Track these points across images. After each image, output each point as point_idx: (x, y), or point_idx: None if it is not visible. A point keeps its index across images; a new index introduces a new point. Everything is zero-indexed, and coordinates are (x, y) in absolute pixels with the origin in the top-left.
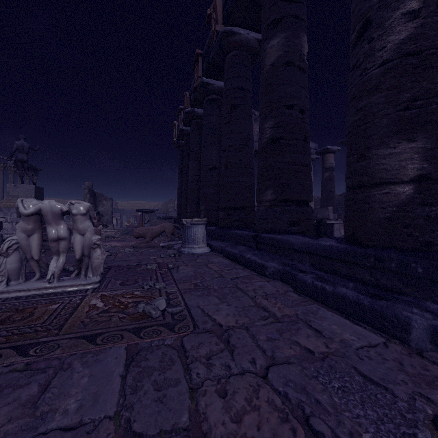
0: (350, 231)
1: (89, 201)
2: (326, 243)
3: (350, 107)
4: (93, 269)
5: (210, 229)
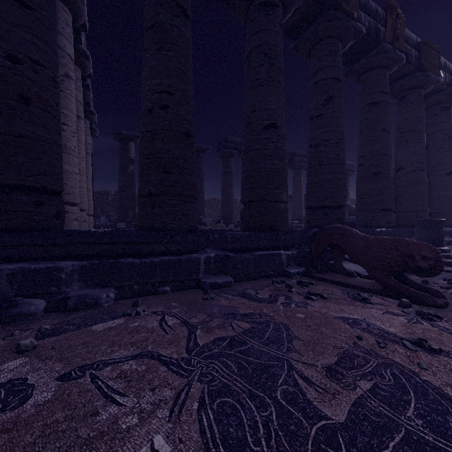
0: (451, 224)
1: None
2: (451, 228)
3: (450, 191)
4: None
5: (385, 231)
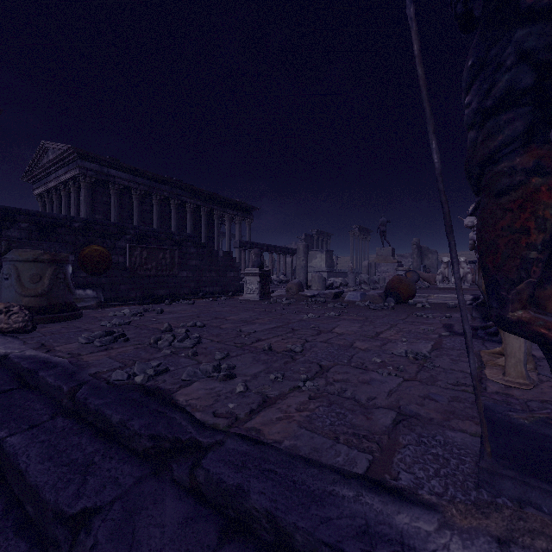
0: None
1: (417, 255)
2: None
3: None
4: (467, 281)
5: None
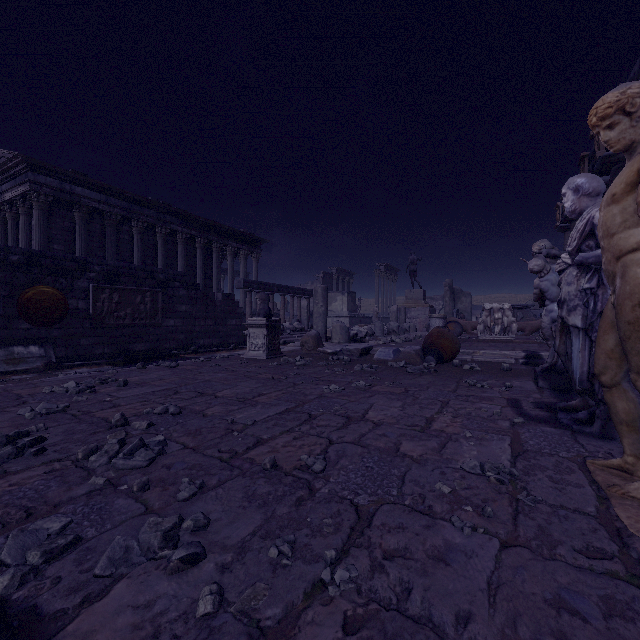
0: None
1: (449, 299)
2: None
3: None
4: (512, 332)
5: None
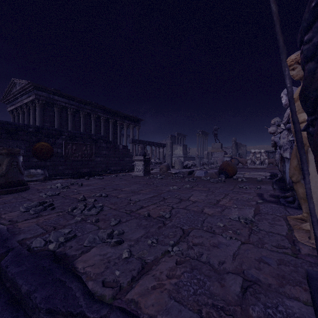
0: None
1: (235, 148)
2: None
3: None
4: (265, 164)
5: None
